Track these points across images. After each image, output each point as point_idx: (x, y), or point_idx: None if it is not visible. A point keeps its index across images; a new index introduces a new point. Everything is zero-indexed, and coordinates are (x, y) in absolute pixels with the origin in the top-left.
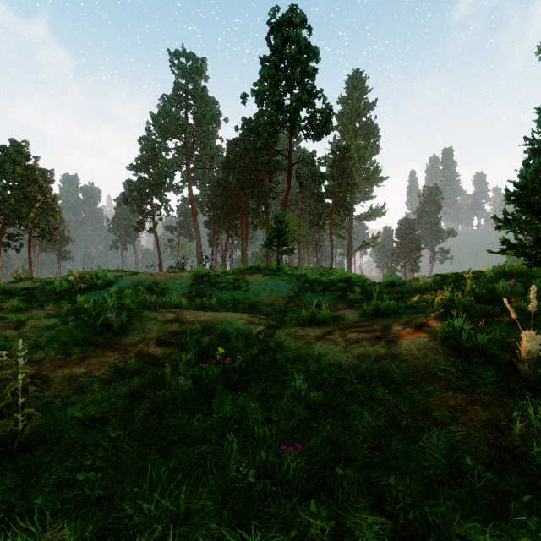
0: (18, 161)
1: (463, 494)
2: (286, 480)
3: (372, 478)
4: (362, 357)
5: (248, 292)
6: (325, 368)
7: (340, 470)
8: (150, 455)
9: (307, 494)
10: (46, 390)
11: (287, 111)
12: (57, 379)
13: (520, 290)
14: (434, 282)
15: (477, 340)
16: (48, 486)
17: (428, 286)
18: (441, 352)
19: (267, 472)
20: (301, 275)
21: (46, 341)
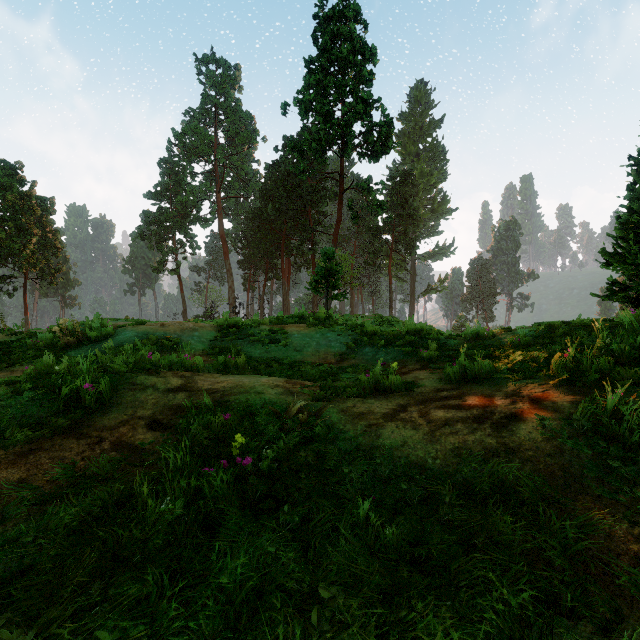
0: (9, 187)
1: None
2: None
3: None
4: (459, 451)
5: (287, 348)
6: (403, 471)
7: None
8: None
9: None
10: None
11: (338, 124)
12: None
13: None
14: (536, 334)
15: None
16: None
17: (530, 340)
18: (586, 446)
19: None
20: (356, 325)
21: None
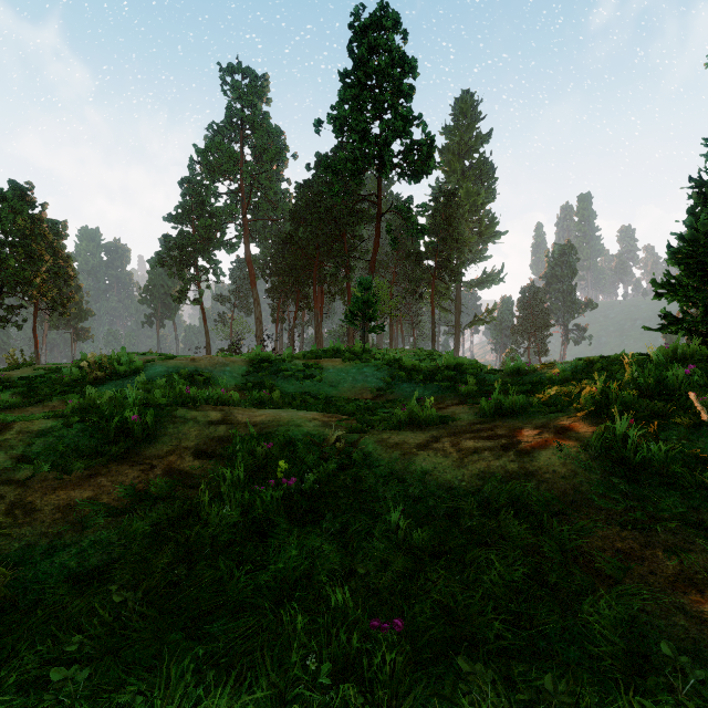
0: (19, 210)
1: (662, 707)
2: (380, 681)
3: (513, 673)
4: (483, 475)
5: (322, 383)
6: (432, 492)
7: (464, 664)
8: (171, 631)
9: (412, 702)
10: (28, 526)
11: (375, 142)
12: (48, 508)
13: (701, 380)
14: (576, 369)
15: (648, 451)
16: (6, 689)
17: (569, 375)
18: (597, 469)
19: (350, 664)
20: (394, 359)
21: (37, 451)
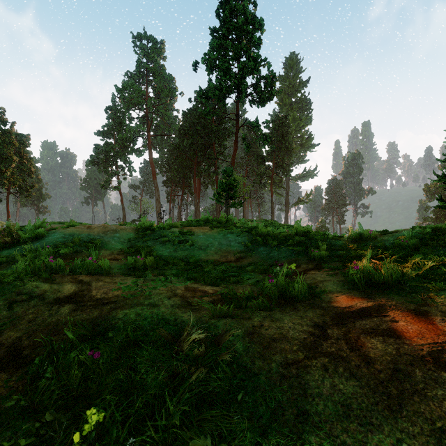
0: None
1: None
2: None
3: None
4: None
5: (194, 247)
6: None
7: None
8: None
9: None
10: None
11: (235, 77)
12: None
13: None
14: (421, 237)
15: None
16: None
17: (417, 242)
18: None
19: None
20: (252, 227)
21: None
